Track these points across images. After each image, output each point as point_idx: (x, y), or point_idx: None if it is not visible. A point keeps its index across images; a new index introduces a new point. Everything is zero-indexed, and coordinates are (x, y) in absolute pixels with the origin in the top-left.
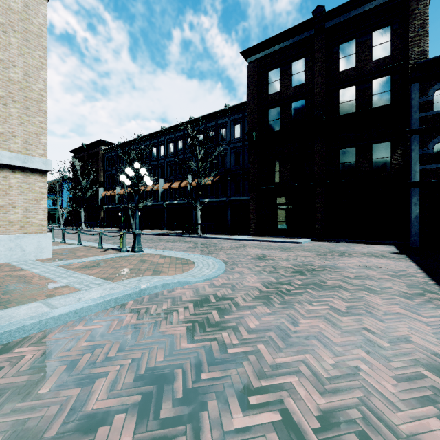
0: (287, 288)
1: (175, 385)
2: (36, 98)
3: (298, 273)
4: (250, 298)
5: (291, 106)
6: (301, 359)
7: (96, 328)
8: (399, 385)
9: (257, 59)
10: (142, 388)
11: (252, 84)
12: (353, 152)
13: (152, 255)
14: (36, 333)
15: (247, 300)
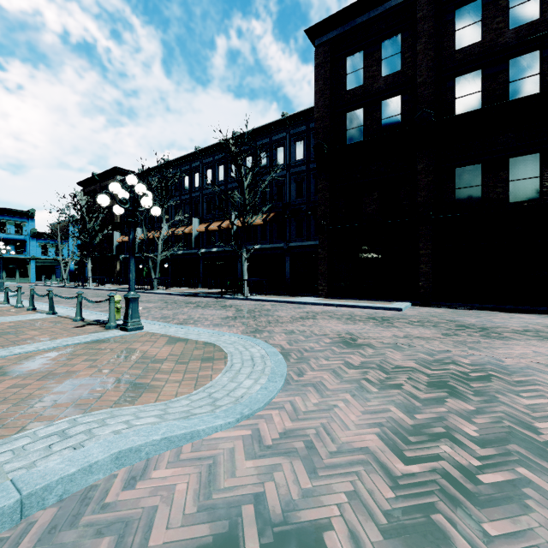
0: (457, 459)
1: None
2: None
3: (442, 388)
4: (374, 532)
5: (380, 106)
6: None
7: None
8: None
9: (329, 40)
10: None
11: (322, 77)
12: (477, 171)
13: (155, 337)
14: None
15: None
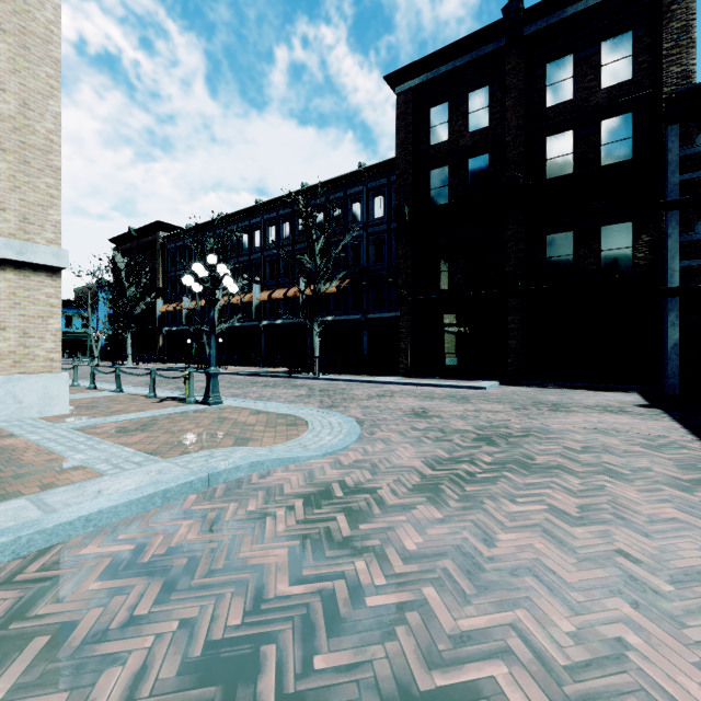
0: (469, 470)
1: (261, 685)
2: (42, 146)
3: (484, 441)
4: (404, 490)
5: (466, 165)
6: (508, 620)
7: (122, 552)
8: None
9: (411, 88)
10: (193, 692)
11: (403, 130)
12: (569, 239)
13: (238, 409)
14: (7, 562)
15: (398, 494)
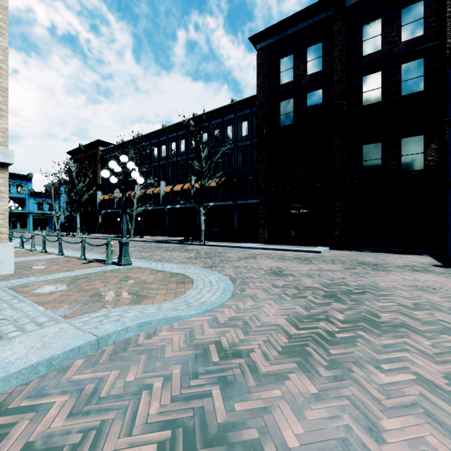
0: (327, 328)
1: None
2: None
3: (332, 298)
4: (275, 353)
5: (306, 97)
6: None
7: None
8: None
9: (267, 45)
10: None
11: (262, 74)
12: (378, 147)
13: (142, 269)
14: None
15: (270, 358)
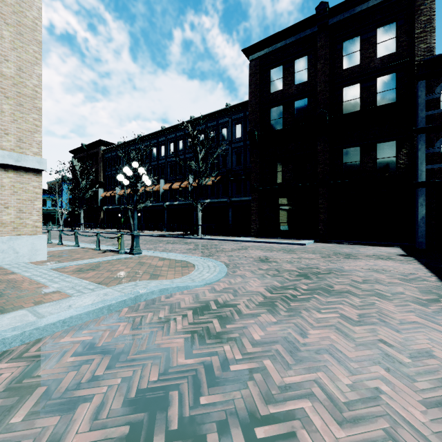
0: (293, 293)
1: (170, 412)
2: (30, 94)
3: (303, 276)
4: (254, 305)
5: (293, 105)
6: (313, 378)
7: (85, 340)
8: (428, 412)
9: (259, 57)
10: (131, 416)
11: (254, 83)
12: (357, 151)
13: (151, 257)
14: (18, 346)
15: (250, 307)
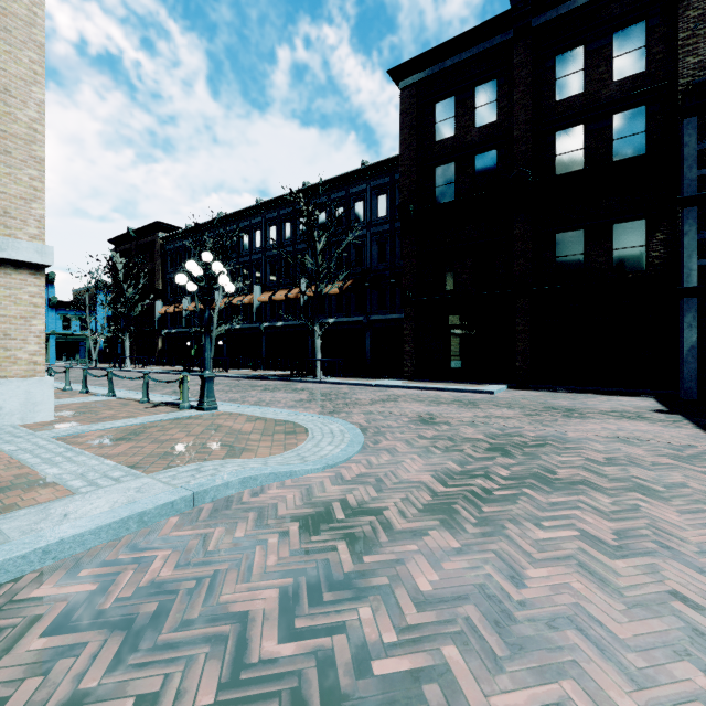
0: (484, 485)
1: None
2: (24, 135)
3: (497, 451)
4: (414, 510)
5: (473, 162)
6: (554, 697)
7: (80, 594)
8: None
9: (416, 82)
10: None
11: (408, 125)
12: (579, 237)
13: (234, 416)
14: None
15: (408, 516)
